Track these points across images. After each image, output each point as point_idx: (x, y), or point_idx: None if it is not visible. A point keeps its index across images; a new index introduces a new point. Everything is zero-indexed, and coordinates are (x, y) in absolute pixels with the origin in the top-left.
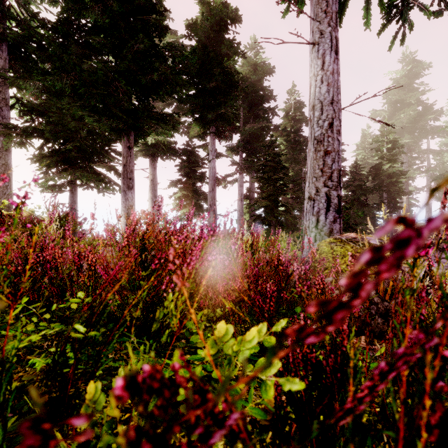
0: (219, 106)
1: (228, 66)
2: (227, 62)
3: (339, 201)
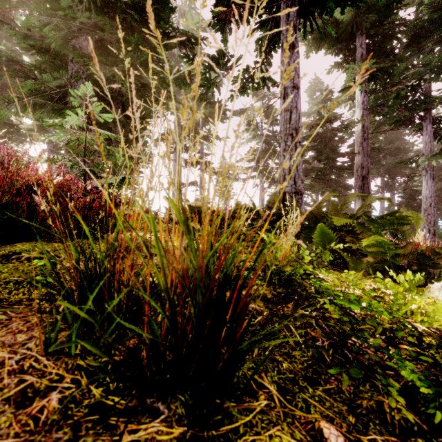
0: (371, 168)
1: (377, 144)
2: (376, 141)
3: (434, 231)
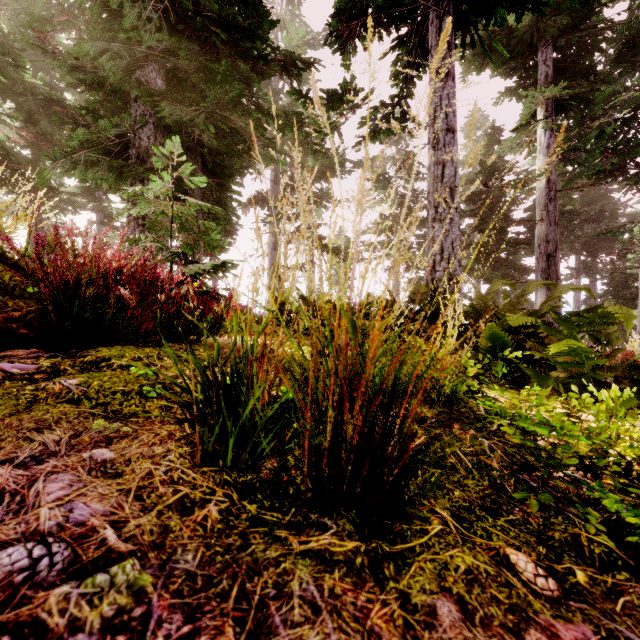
0: (560, 241)
1: (569, 205)
2: (567, 202)
3: None
